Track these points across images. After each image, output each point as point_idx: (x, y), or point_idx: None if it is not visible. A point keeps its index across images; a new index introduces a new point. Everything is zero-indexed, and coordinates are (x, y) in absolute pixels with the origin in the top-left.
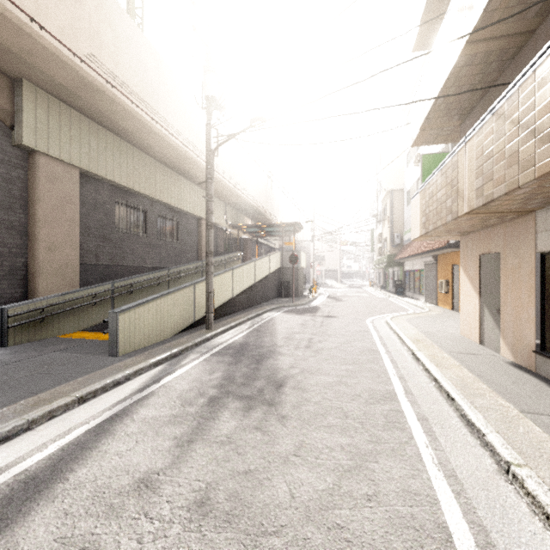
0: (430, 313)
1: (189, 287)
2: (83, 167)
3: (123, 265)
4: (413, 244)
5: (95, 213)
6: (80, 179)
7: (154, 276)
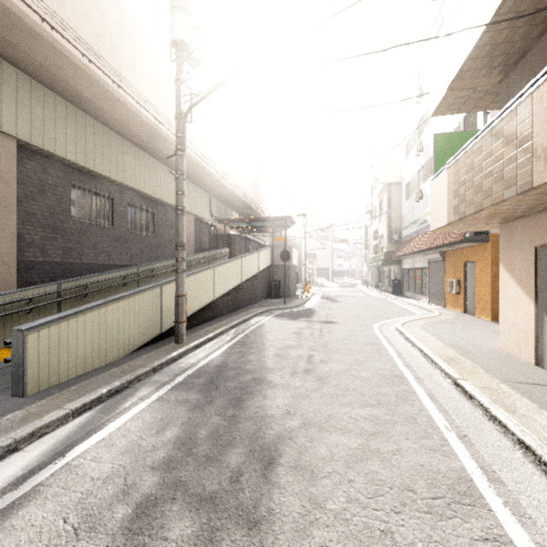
0: (443, 317)
1: (153, 289)
2: (22, 137)
3: (81, 262)
4: (415, 240)
5: (42, 197)
6: (19, 153)
7: (118, 274)
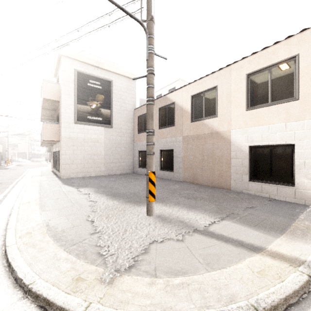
0: None
1: None
2: None
3: None
4: None
5: None
6: None
7: None
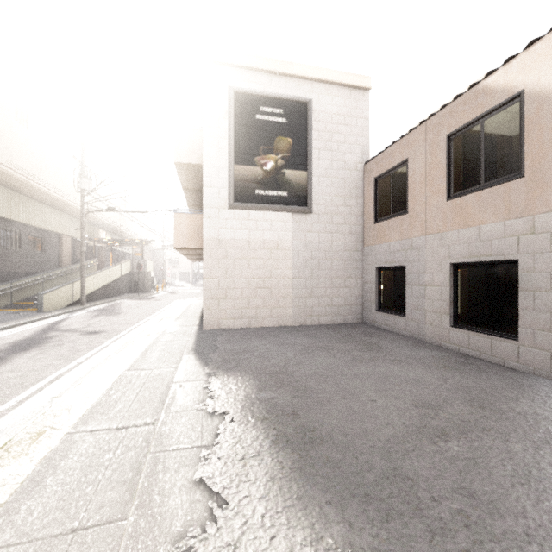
0: None
1: (70, 284)
2: None
3: (6, 271)
4: None
5: None
6: None
7: (34, 278)
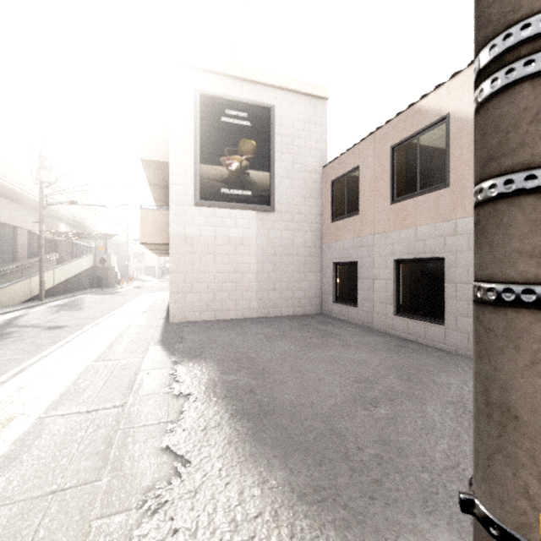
0: None
1: (28, 279)
2: None
3: None
4: None
5: None
6: None
7: None
